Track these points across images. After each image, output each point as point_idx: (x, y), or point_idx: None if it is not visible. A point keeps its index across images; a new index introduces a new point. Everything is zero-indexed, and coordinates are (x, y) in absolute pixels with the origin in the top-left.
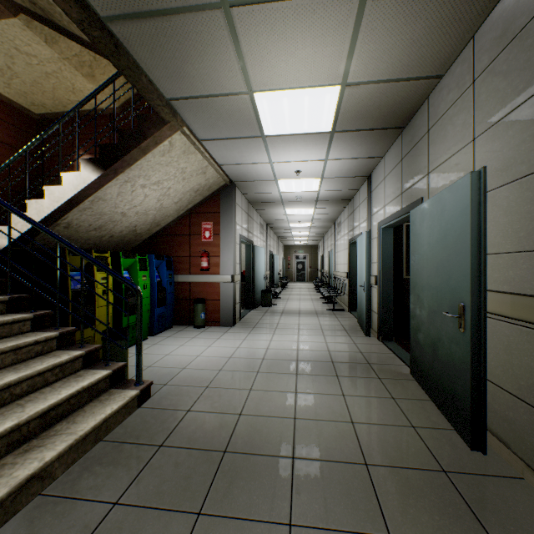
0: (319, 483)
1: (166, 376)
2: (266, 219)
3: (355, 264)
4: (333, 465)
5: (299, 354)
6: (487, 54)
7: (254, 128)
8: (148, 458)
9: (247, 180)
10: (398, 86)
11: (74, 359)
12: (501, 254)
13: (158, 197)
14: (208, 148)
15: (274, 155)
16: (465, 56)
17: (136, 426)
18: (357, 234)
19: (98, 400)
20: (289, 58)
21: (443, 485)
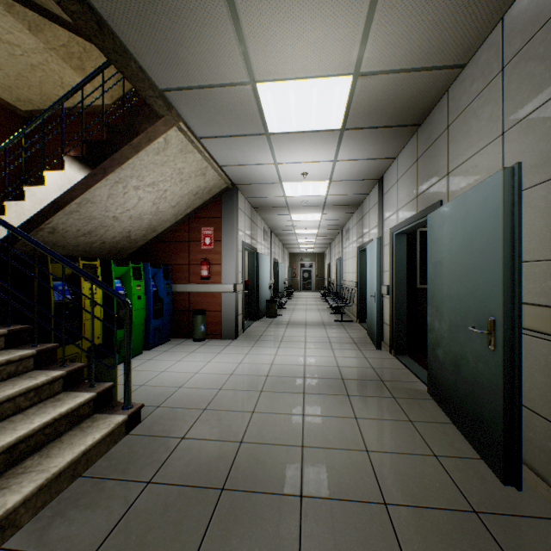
0: (332, 529)
1: (160, 397)
2: (271, 226)
3: (365, 273)
4: (347, 505)
5: (307, 370)
6: (520, 36)
7: (257, 124)
8: (133, 498)
9: (250, 183)
10: (416, 77)
11: (53, 380)
12: (537, 262)
13: (154, 200)
14: (207, 146)
15: (279, 155)
16: (492, 41)
17: (122, 458)
18: (367, 241)
19: (78, 428)
20: (296, 42)
21: (475, 530)
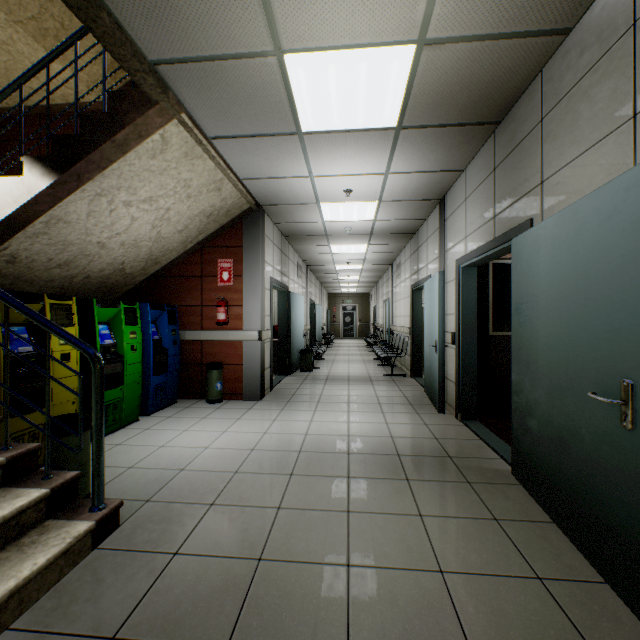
0: None
1: (152, 485)
2: (306, 259)
3: (420, 317)
4: None
5: (351, 442)
6: None
7: (286, 118)
8: None
9: (279, 203)
10: (502, 47)
11: None
12: None
13: (153, 221)
14: (221, 151)
15: (315, 165)
16: None
17: (79, 592)
18: (424, 278)
19: (15, 546)
20: None
21: None
